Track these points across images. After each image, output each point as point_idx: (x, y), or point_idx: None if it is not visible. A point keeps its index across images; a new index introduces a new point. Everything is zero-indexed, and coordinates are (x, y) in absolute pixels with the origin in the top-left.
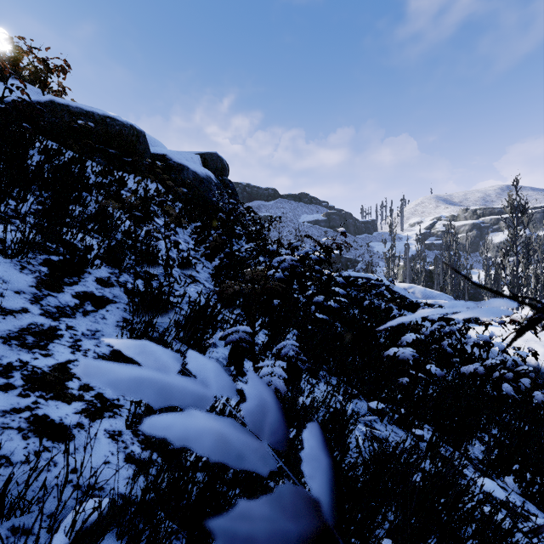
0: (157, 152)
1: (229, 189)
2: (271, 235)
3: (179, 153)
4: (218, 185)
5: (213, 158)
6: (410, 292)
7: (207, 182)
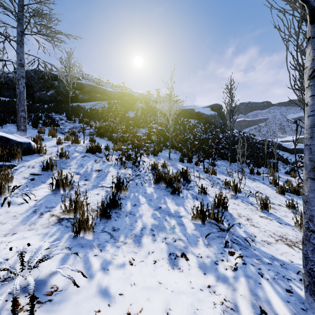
0: (197, 111)
1: (222, 115)
2: (262, 129)
3: (203, 109)
4: (214, 116)
5: (215, 106)
6: (290, 145)
7: (210, 116)
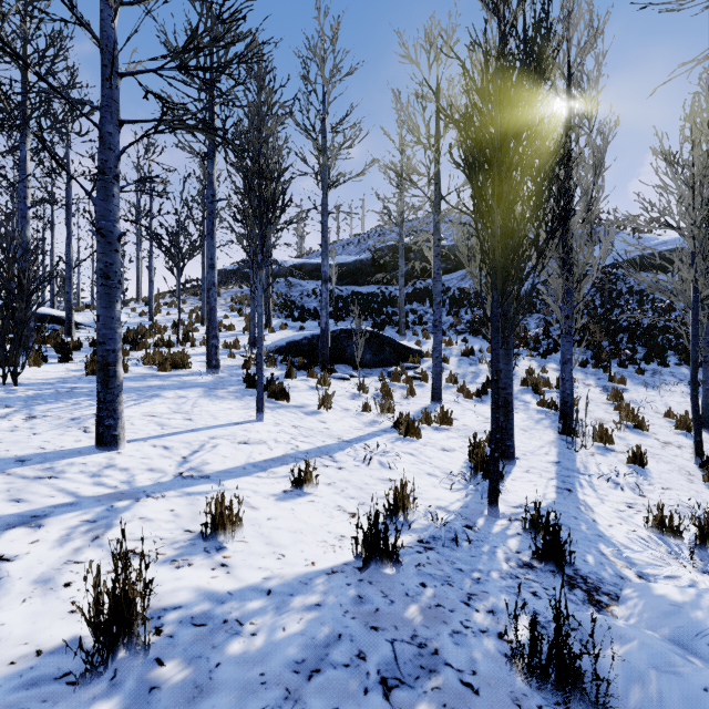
0: None
1: None
2: None
3: None
4: None
5: None
6: None
7: None
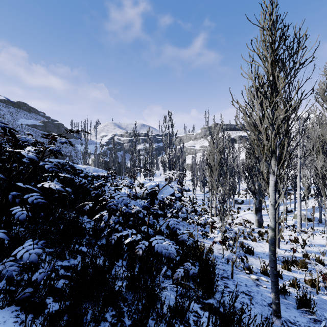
0: None
1: None
2: None
3: None
4: None
5: None
6: (88, 170)
7: None
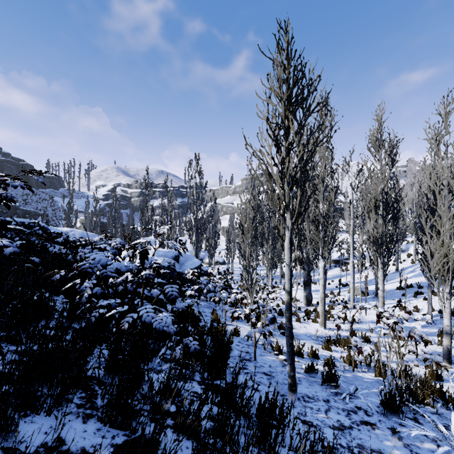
0: None
1: None
2: None
3: None
4: None
5: None
6: (72, 234)
7: None
